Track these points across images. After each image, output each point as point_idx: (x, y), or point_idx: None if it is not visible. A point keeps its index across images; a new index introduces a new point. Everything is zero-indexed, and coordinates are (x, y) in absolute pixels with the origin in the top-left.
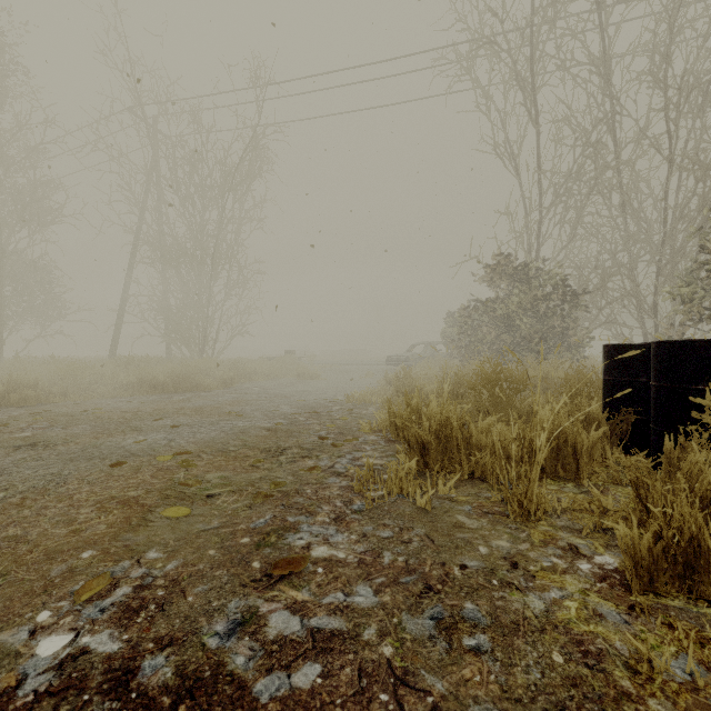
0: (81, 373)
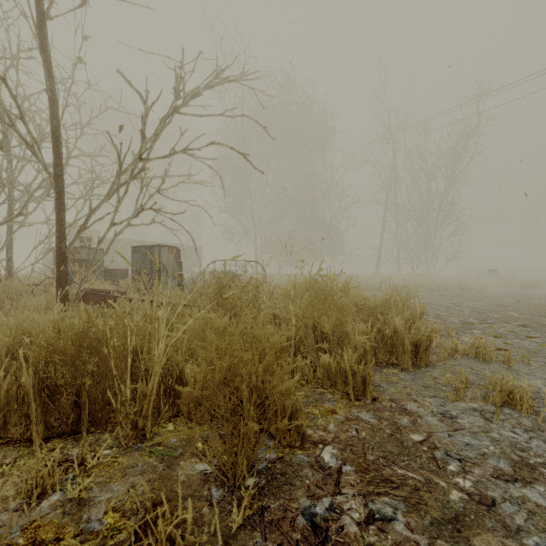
0: (422, 280)
